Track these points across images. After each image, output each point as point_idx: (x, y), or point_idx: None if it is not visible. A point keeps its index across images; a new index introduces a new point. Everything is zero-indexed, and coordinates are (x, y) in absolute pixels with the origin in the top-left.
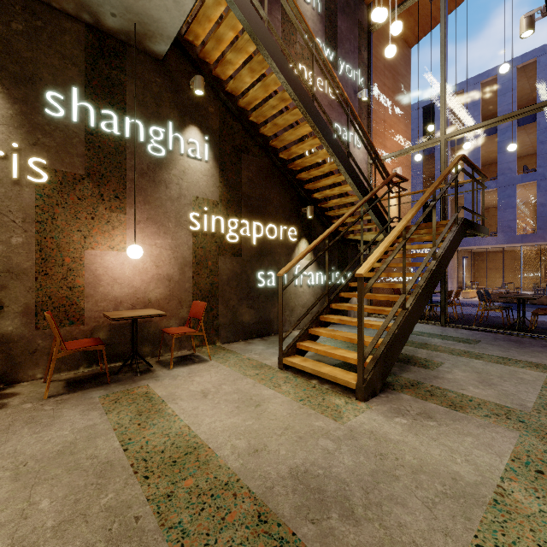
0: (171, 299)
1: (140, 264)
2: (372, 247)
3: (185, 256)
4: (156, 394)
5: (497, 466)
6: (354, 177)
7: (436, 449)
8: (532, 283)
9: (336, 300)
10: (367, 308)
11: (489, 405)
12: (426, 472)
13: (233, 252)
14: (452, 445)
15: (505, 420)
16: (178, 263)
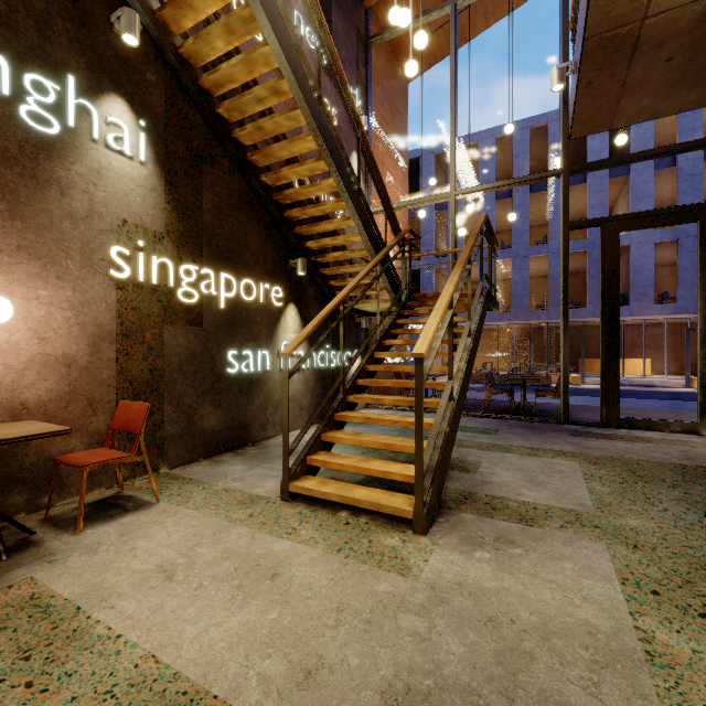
0: (72, 400)
1: (1, 335)
2: (371, 319)
3: (100, 323)
4: (58, 595)
5: (616, 597)
6: (366, 224)
7: (544, 590)
8: (505, 363)
9: (352, 390)
10: (401, 400)
11: (556, 511)
12: (557, 632)
13: (189, 319)
14: (557, 579)
15: (582, 529)
16: (86, 335)
